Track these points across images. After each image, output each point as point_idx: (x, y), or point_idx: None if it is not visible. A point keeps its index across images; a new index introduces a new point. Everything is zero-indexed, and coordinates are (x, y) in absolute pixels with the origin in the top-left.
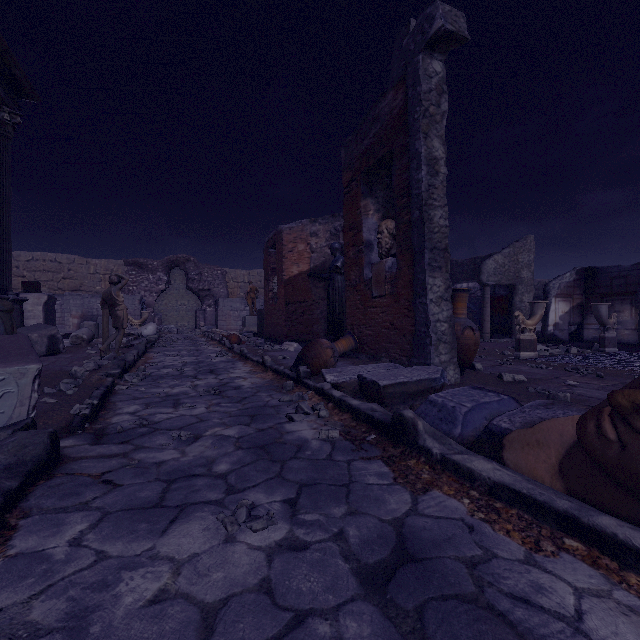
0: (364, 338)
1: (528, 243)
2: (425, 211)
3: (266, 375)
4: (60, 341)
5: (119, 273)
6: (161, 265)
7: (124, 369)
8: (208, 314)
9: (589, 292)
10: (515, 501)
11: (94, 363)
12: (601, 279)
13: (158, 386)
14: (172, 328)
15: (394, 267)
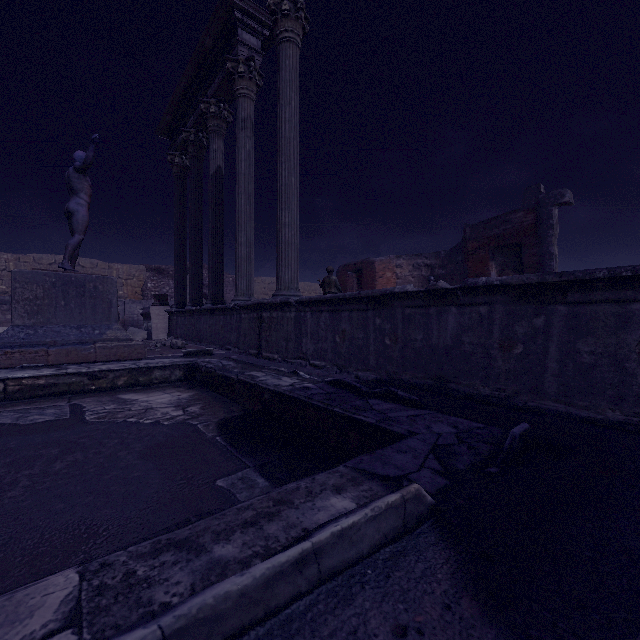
0: None
1: None
2: None
3: None
4: None
5: (141, 278)
6: None
7: None
8: None
9: None
10: None
11: None
12: None
13: None
14: None
15: None
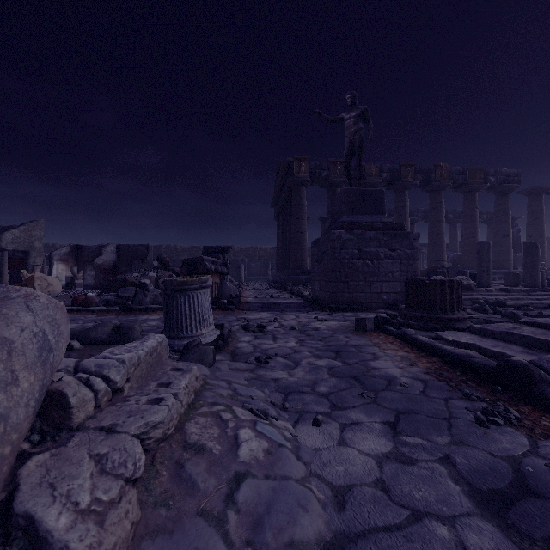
0: None
1: (40, 224)
2: None
3: None
4: None
5: None
6: None
7: None
8: None
9: (78, 259)
10: None
11: None
12: (84, 252)
13: None
14: None
15: None
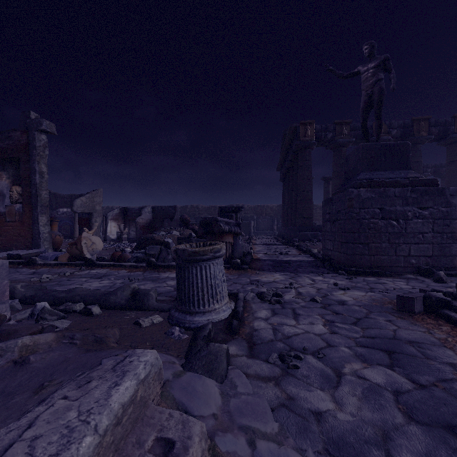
0: None
1: (99, 192)
2: (38, 191)
3: None
4: None
5: None
6: None
7: None
8: None
9: (125, 218)
10: (58, 265)
11: None
12: (129, 213)
13: None
14: None
15: (21, 209)
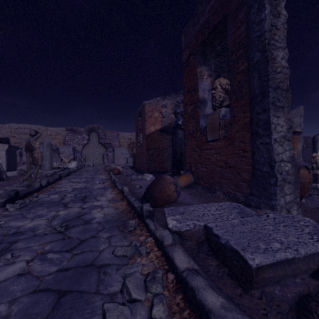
0: (200, 173)
1: (300, 111)
2: (268, 50)
3: (121, 204)
4: (3, 173)
5: (63, 135)
6: (85, 130)
7: (14, 197)
8: (109, 156)
9: None
10: None
11: (4, 190)
12: None
13: (24, 216)
14: (90, 164)
15: (227, 115)
